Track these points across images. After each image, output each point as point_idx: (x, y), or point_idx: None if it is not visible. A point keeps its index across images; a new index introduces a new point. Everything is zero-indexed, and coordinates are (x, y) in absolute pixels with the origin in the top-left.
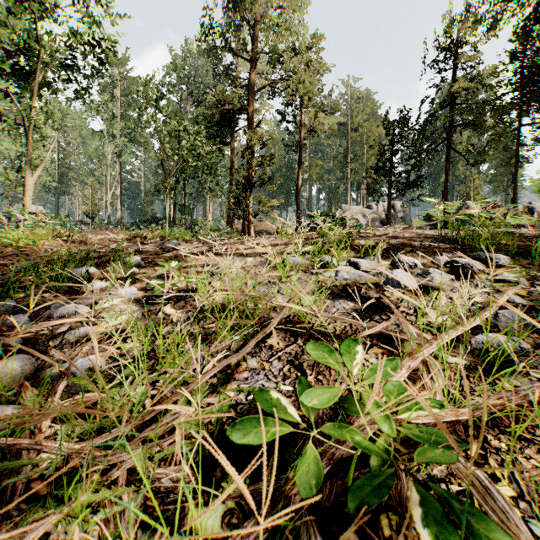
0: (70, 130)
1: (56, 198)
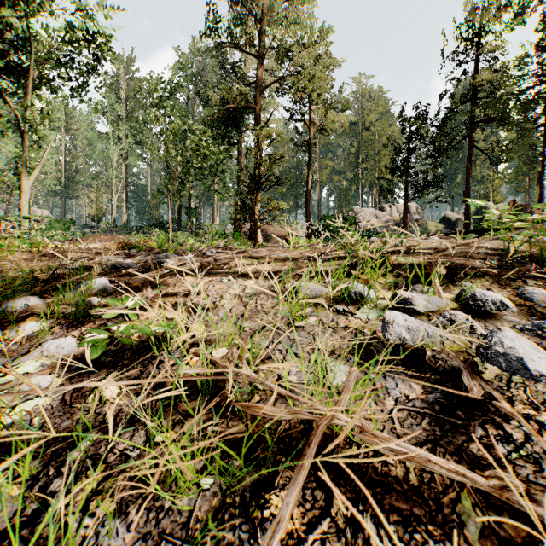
0: (76, 132)
1: (63, 202)
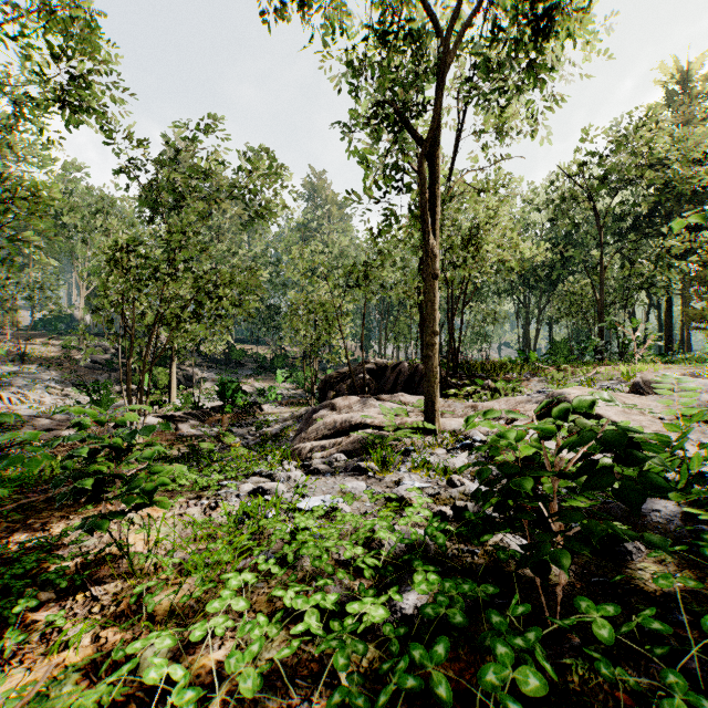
0: None
1: None
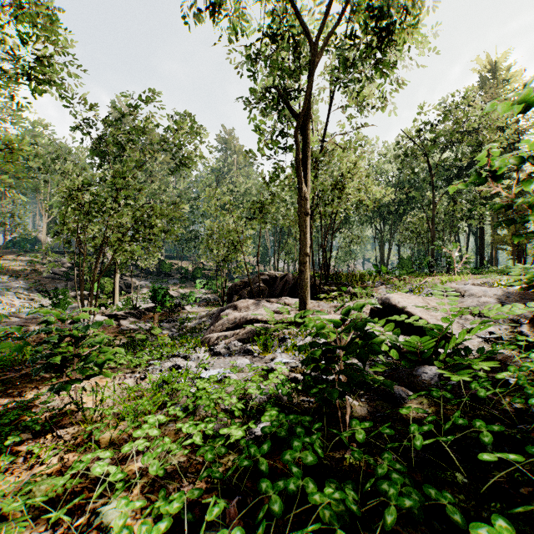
0: None
1: None
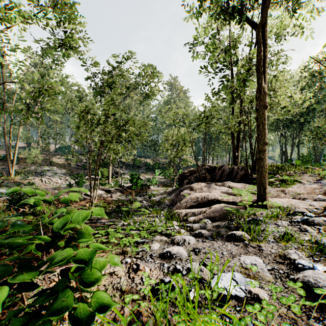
0: None
1: None
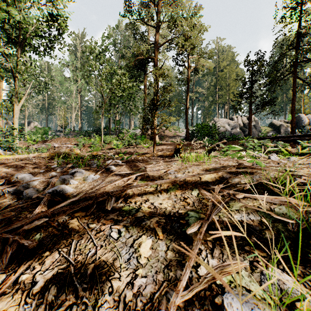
0: (54, 78)
1: (46, 117)
